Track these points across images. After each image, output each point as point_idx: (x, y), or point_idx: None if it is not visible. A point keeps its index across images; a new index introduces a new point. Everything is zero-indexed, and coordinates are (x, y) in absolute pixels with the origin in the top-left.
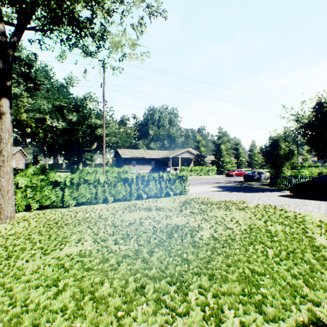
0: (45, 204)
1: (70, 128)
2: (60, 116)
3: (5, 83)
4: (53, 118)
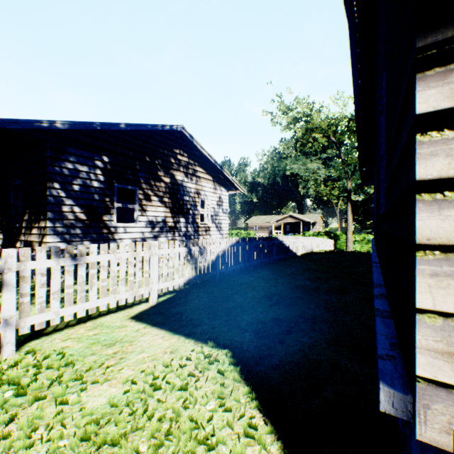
0: (362, 249)
1: (367, 199)
2: (360, 192)
3: (349, 195)
4: (355, 194)
